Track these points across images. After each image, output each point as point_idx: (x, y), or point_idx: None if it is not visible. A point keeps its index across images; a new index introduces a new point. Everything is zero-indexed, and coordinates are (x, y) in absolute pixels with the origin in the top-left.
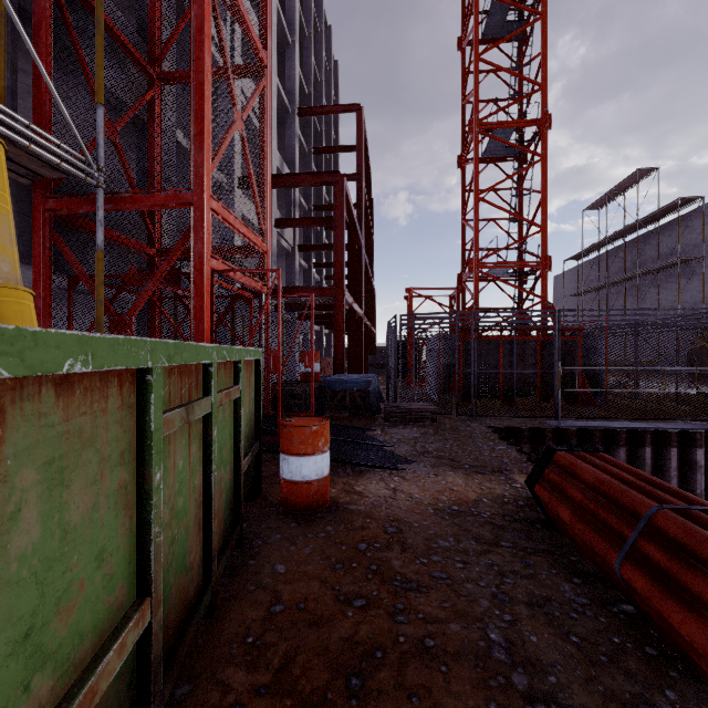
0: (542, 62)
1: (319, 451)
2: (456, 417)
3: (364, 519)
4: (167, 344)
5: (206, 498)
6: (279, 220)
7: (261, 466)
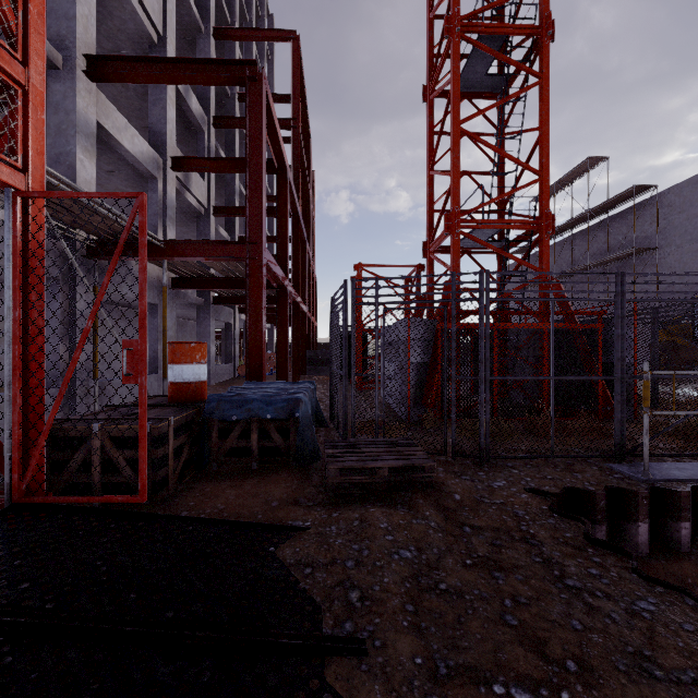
0: None
1: None
2: (453, 460)
3: None
4: None
5: None
6: (177, 159)
7: None
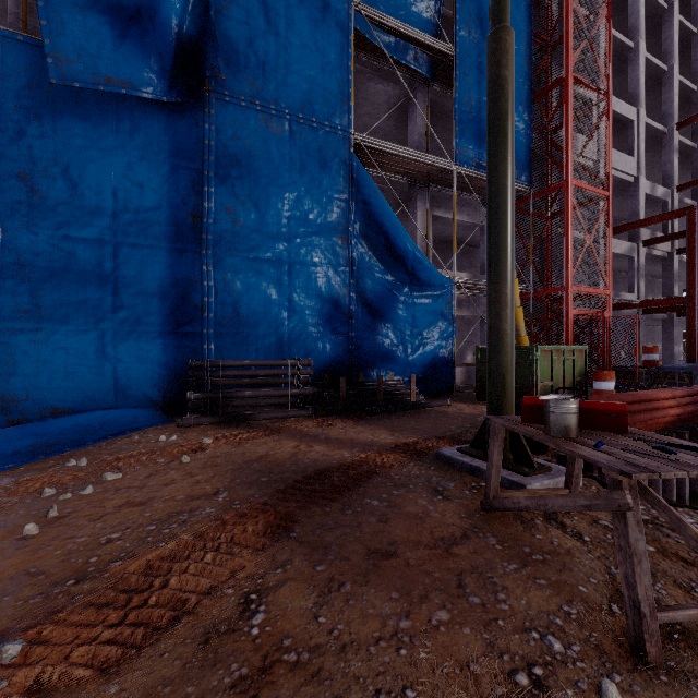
0: None
1: (607, 381)
2: None
3: None
4: (555, 346)
5: (563, 377)
6: (646, 240)
7: (587, 386)
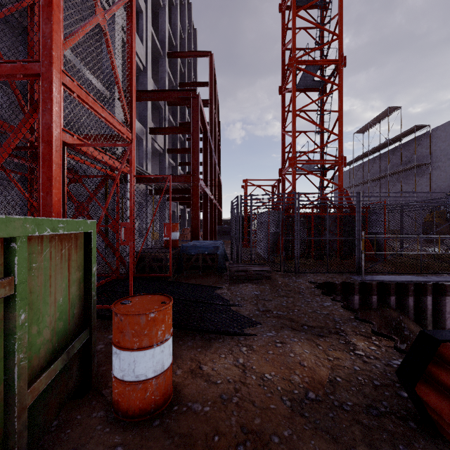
0: (339, 19)
1: (157, 342)
2: (283, 273)
3: (211, 434)
4: None
5: None
6: (152, 128)
7: (93, 355)
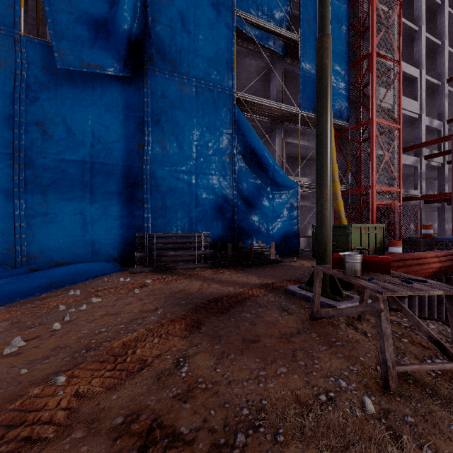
0: None
1: (397, 246)
2: None
3: None
4: (363, 225)
5: (368, 244)
6: (426, 156)
7: (384, 250)
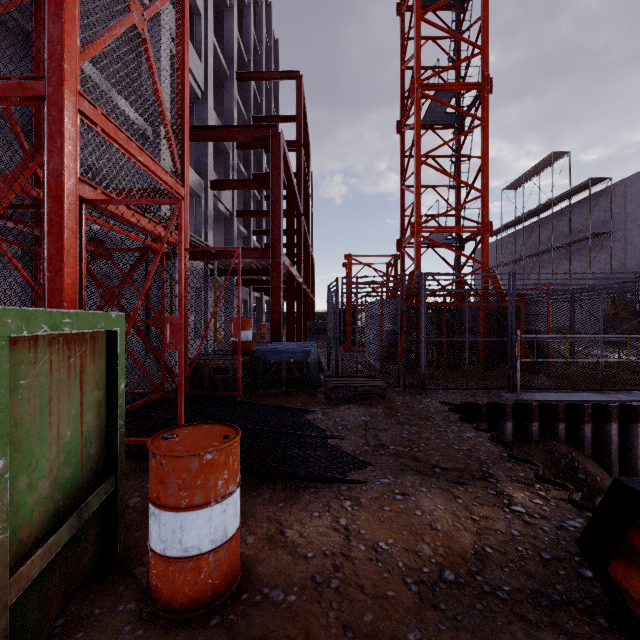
0: (483, 25)
1: (217, 497)
2: (403, 390)
3: (298, 639)
4: None
5: None
6: (215, 182)
7: (120, 516)
